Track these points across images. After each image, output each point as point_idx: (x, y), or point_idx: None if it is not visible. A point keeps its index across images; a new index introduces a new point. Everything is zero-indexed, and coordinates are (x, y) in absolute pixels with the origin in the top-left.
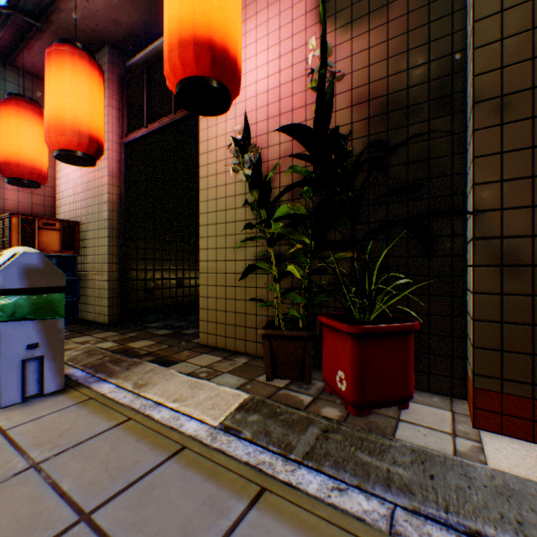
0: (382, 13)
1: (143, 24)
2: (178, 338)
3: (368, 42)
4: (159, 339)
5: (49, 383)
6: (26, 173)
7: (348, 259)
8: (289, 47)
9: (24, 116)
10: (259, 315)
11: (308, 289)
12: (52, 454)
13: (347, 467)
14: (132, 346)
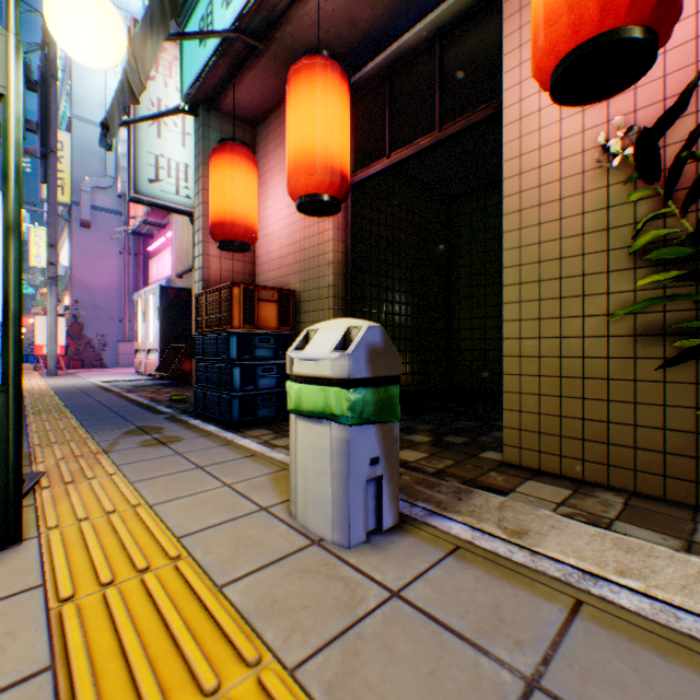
0: None
1: (386, 17)
2: (451, 450)
3: None
4: (426, 449)
5: (385, 514)
6: (239, 233)
7: None
8: None
9: (238, 164)
10: (641, 427)
11: None
12: (533, 661)
13: None
14: (400, 457)
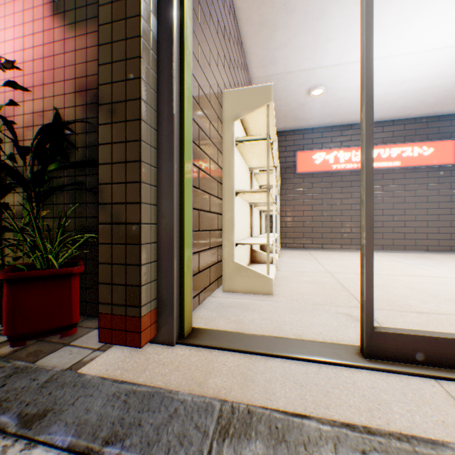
0: (96, 22)
1: None
2: None
3: (87, 43)
4: None
5: None
6: None
7: (74, 218)
8: (32, 30)
9: None
10: None
11: (2, 243)
12: None
13: None
14: None
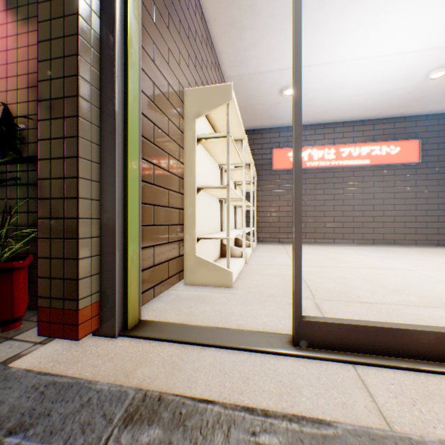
0: None
1: None
2: None
3: None
4: None
5: None
6: None
7: (27, 213)
8: None
9: None
10: None
11: None
12: None
13: None
14: None
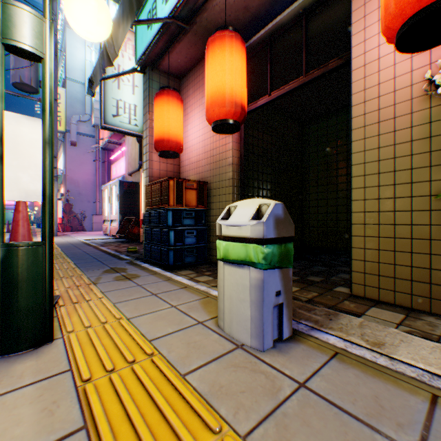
0: None
1: (268, 4)
2: (314, 285)
3: None
4: (297, 285)
5: (284, 329)
6: (172, 146)
7: None
8: None
9: (171, 102)
10: None
11: None
12: (414, 439)
13: None
14: None
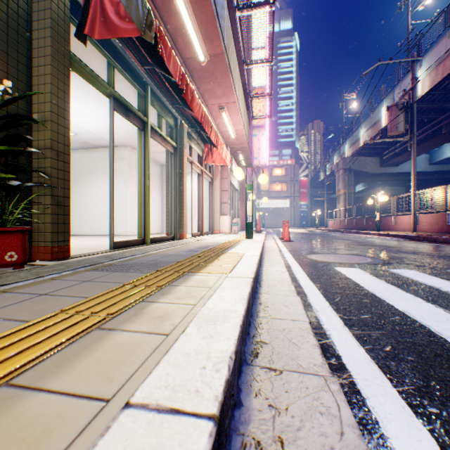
0: None
1: None
2: None
3: None
4: None
5: None
6: None
7: None
8: None
9: None
10: None
11: None
12: None
13: (54, 271)
14: None
